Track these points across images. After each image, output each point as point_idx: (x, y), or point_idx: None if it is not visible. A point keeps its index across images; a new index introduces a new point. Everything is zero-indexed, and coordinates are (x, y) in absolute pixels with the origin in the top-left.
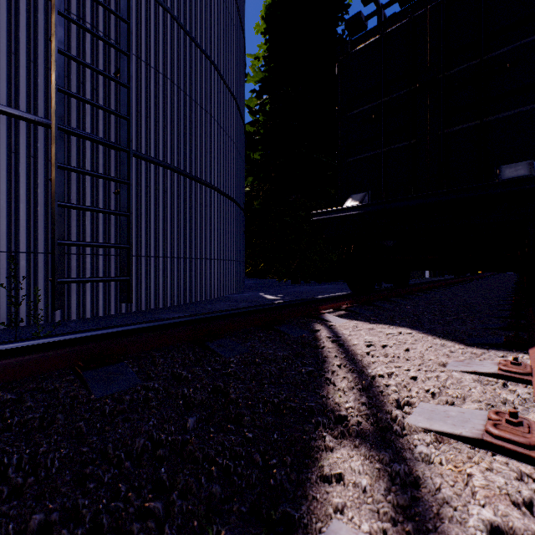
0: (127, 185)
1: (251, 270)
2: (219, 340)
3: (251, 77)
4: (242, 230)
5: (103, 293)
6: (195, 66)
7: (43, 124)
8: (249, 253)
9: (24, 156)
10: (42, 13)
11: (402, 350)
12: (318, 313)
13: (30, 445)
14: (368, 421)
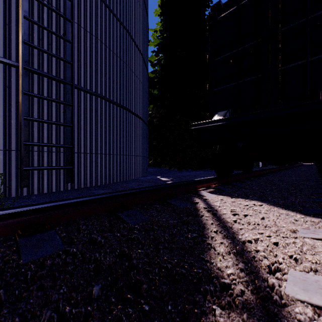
0: (71, 106)
1: (152, 162)
2: (127, 211)
3: (152, 42)
4: (146, 137)
5: (55, 177)
6: (116, 32)
7: (14, 66)
8: (151, 152)
9: (2, 87)
10: None
11: (260, 219)
12: (196, 191)
13: None
14: (250, 291)
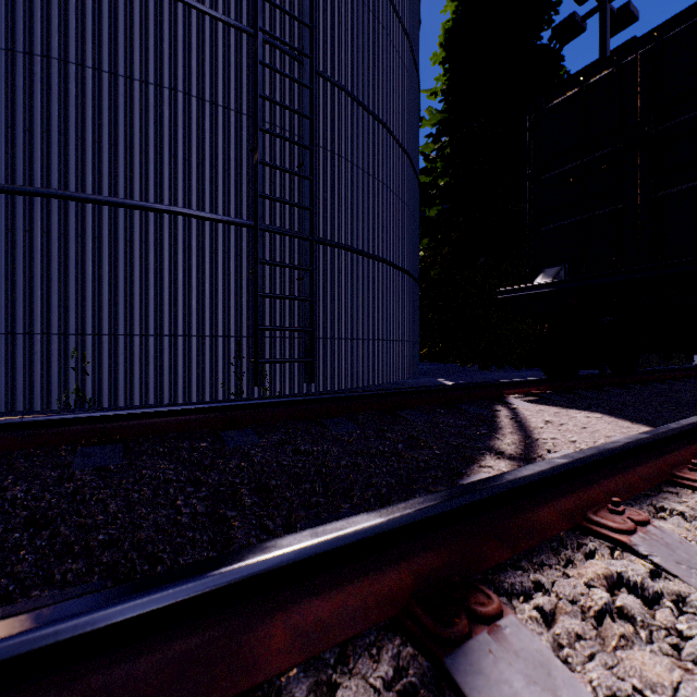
0: (310, 271)
1: (426, 352)
2: (406, 410)
3: (426, 121)
4: (417, 305)
5: (289, 374)
6: (367, 136)
7: (246, 226)
8: (424, 332)
9: (233, 255)
10: (245, 130)
11: (577, 427)
12: (502, 397)
13: (318, 445)
14: (518, 453)
